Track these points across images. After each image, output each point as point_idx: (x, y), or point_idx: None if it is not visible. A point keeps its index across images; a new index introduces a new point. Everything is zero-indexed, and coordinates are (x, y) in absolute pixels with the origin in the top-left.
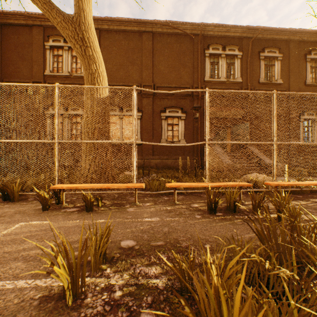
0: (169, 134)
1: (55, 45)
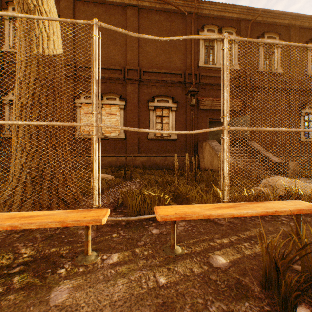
0: (157, 127)
1: None
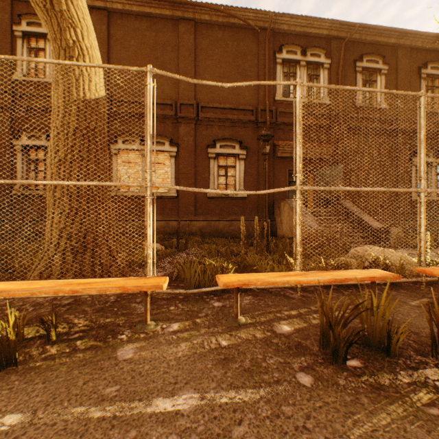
0: (220, 182)
1: (32, 32)
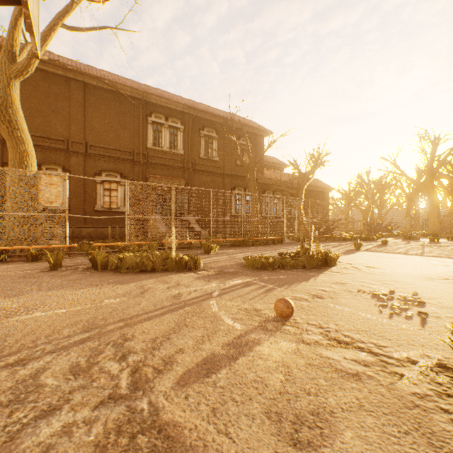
0: (106, 200)
1: None
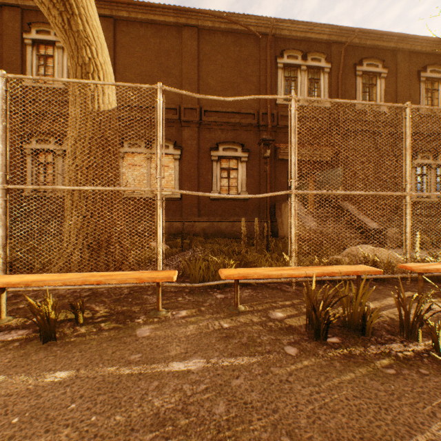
0: (223, 184)
1: (41, 39)
